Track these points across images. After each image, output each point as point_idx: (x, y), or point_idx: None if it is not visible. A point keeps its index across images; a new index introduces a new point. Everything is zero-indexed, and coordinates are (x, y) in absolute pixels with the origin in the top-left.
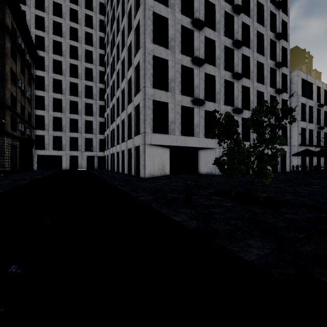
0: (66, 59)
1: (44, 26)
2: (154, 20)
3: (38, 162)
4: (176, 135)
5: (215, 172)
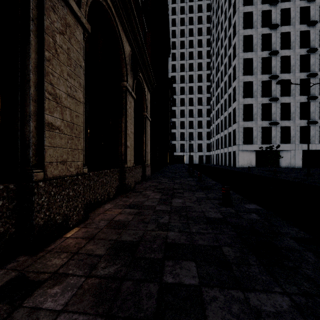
0: (186, 96)
1: (175, 81)
2: (243, 85)
3: None
4: (258, 144)
5: (290, 166)
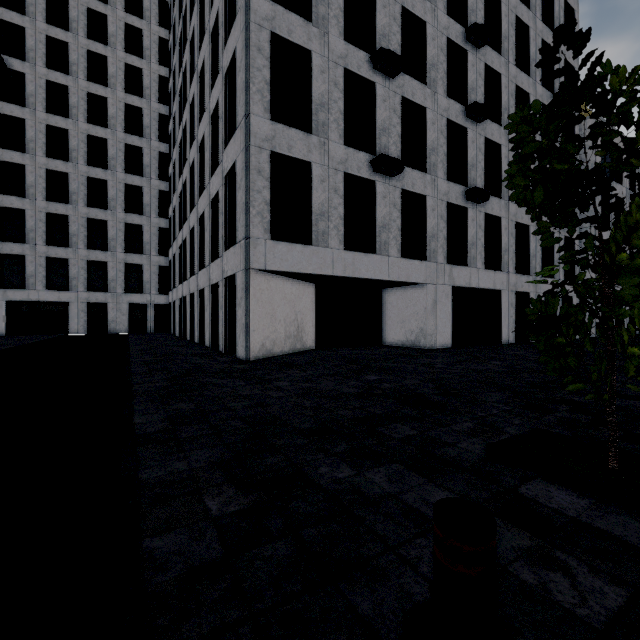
0: (78, 81)
1: (24, 3)
2: None
3: (8, 318)
4: (332, 247)
5: (427, 342)
